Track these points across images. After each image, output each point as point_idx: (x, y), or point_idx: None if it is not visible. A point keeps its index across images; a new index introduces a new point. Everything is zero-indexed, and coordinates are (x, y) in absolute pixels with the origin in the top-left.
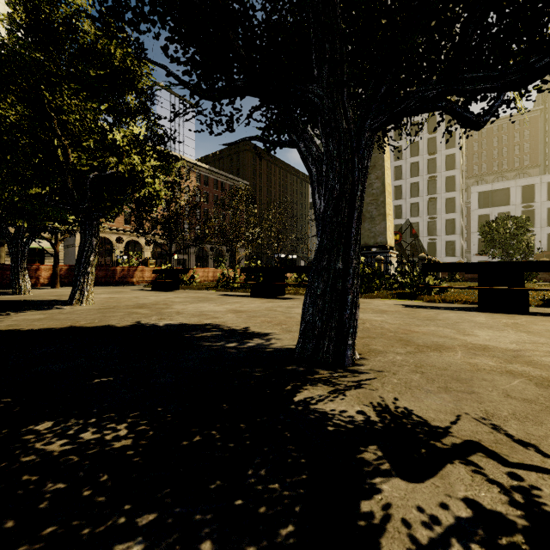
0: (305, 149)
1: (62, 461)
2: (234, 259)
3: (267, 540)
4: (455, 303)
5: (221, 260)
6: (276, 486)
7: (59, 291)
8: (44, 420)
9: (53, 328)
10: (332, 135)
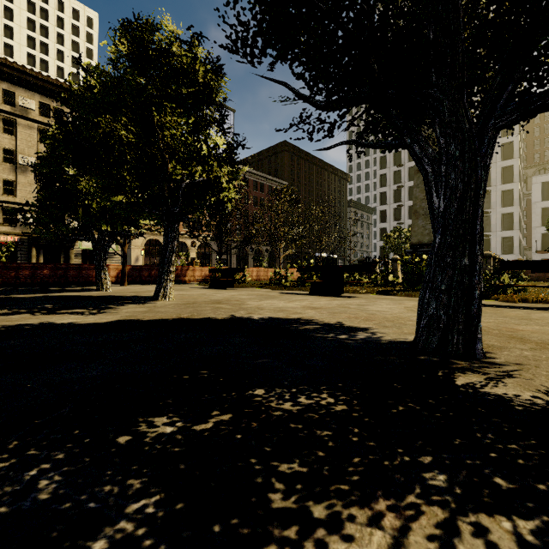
0: (420, 150)
1: (307, 417)
2: (272, 258)
3: (548, 481)
4: (539, 303)
5: (260, 260)
6: (514, 447)
7: (130, 289)
8: (254, 388)
9: (167, 319)
10: (453, 136)
